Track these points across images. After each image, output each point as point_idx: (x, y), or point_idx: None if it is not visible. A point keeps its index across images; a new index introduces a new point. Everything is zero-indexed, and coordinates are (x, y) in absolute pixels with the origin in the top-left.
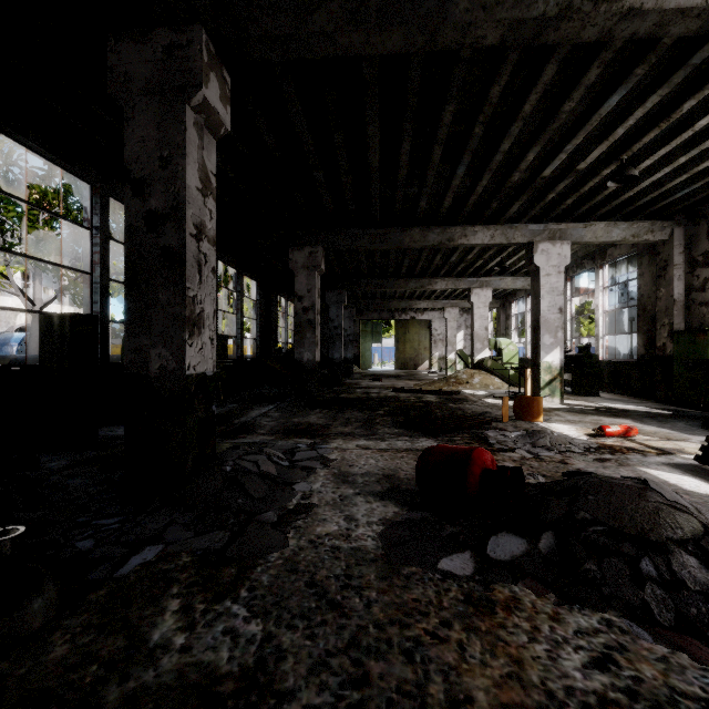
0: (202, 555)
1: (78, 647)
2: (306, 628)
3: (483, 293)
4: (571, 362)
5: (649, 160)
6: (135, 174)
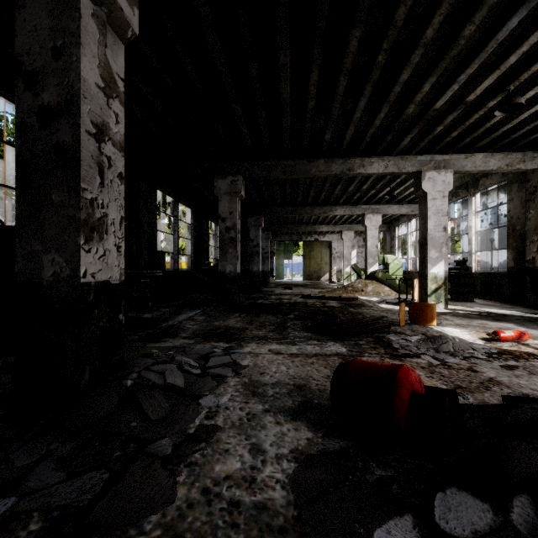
0: (58, 518)
1: None
2: None
3: (374, 217)
4: (449, 274)
5: (533, 90)
6: (27, 66)
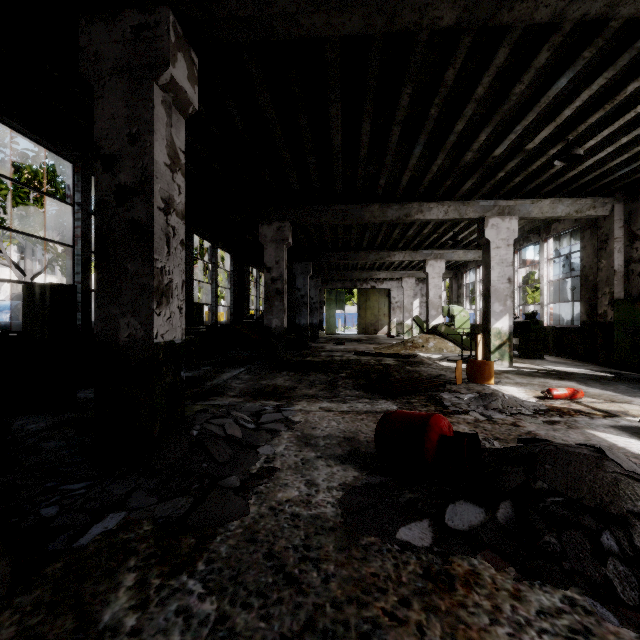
0: (163, 523)
1: (24, 630)
2: (261, 607)
3: (437, 264)
4: (518, 328)
5: (593, 140)
6: (105, 150)
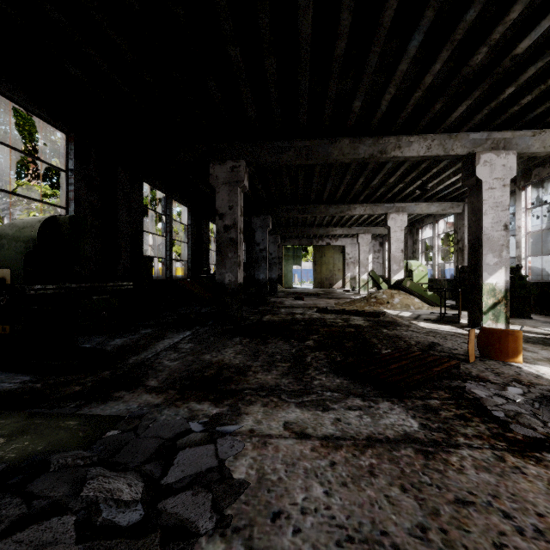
0: None
1: None
2: None
3: (399, 217)
4: None
5: None
6: None
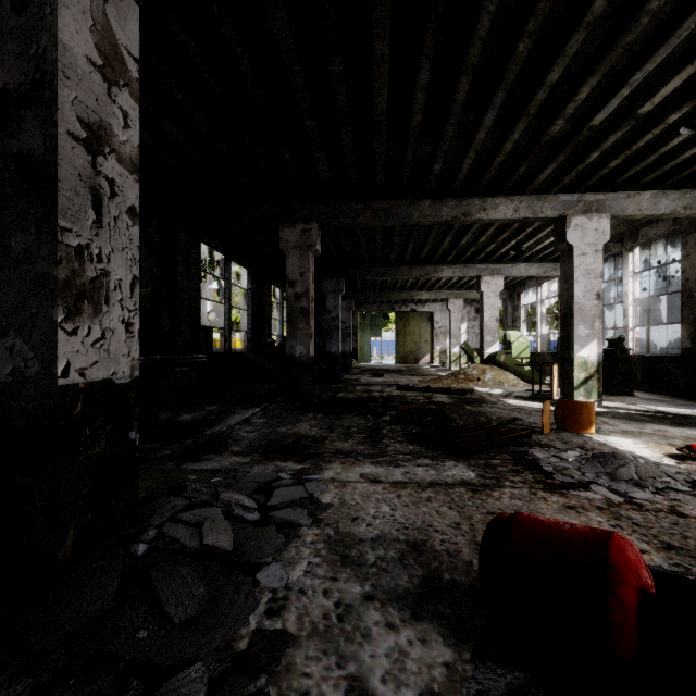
0: None
1: None
2: None
3: (494, 281)
4: None
5: None
6: None
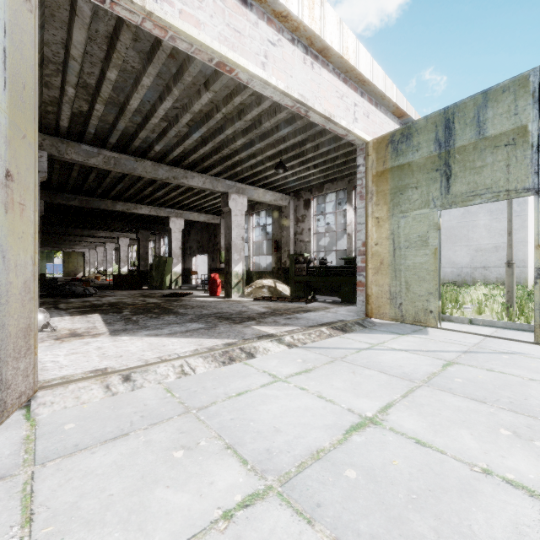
0: None
1: None
2: None
3: (101, 248)
4: None
5: None
6: None
